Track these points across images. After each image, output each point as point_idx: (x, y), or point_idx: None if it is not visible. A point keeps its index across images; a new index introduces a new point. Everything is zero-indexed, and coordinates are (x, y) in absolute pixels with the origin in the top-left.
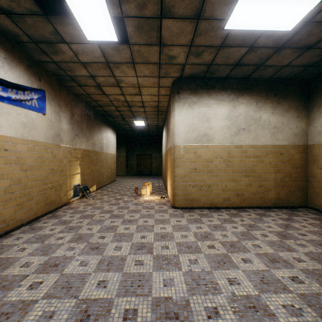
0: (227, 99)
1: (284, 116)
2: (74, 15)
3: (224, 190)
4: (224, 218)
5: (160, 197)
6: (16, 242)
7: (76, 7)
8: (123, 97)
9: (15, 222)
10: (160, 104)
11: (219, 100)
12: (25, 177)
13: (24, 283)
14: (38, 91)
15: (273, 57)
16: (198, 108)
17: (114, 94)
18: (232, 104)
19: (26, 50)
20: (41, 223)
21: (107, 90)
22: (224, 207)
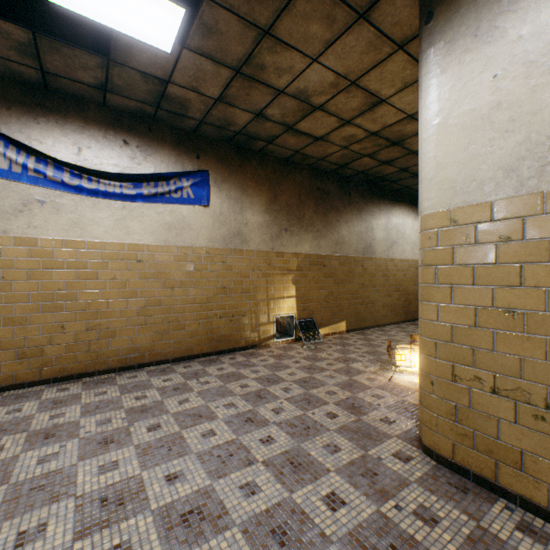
0: None
1: None
2: (112, 28)
3: None
4: None
5: None
6: (122, 380)
7: (93, 11)
8: (356, 129)
9: (154, 355)
10: None
11: None
12: (171, 297)
13: (6, 438)
14: (195, 175)
15: None
16: (529, 17)
17: (331, 129)
18: None
19: (169, 124)
20: (183, 366)
21: (310, 128)
22: None
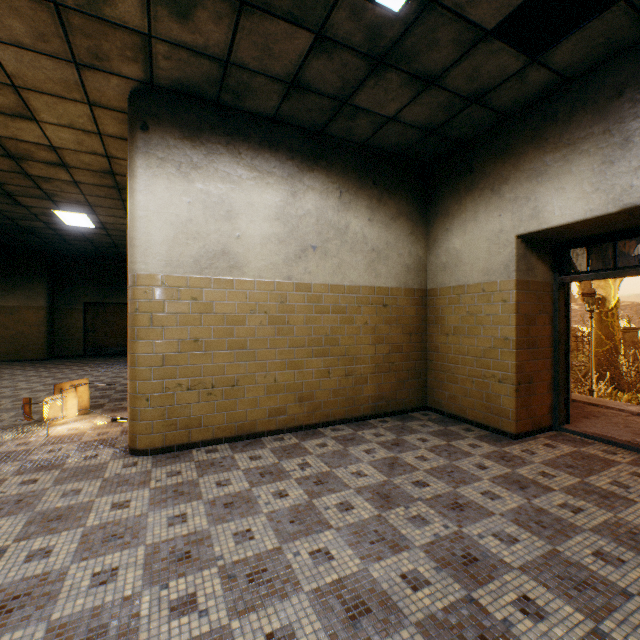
0: (279, 173)
1: (390, 230)
2: None
3: (271, 390)
4: (263, 466)
5: (111, 420)
6: None
7: None
8: None
9: None
10: (118, 166)
11: (259, 170)
12: None
13: None
14: None
15: (369, 85)
16: (206, 183)
17: None
18: (289, 187)
19: None
20: None
21: None
22: (271, 430)
